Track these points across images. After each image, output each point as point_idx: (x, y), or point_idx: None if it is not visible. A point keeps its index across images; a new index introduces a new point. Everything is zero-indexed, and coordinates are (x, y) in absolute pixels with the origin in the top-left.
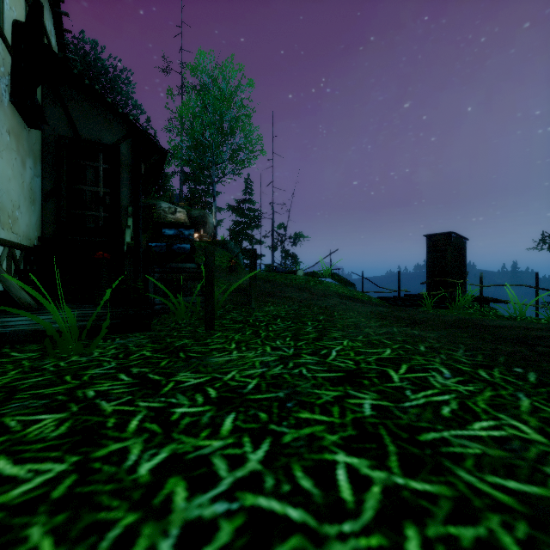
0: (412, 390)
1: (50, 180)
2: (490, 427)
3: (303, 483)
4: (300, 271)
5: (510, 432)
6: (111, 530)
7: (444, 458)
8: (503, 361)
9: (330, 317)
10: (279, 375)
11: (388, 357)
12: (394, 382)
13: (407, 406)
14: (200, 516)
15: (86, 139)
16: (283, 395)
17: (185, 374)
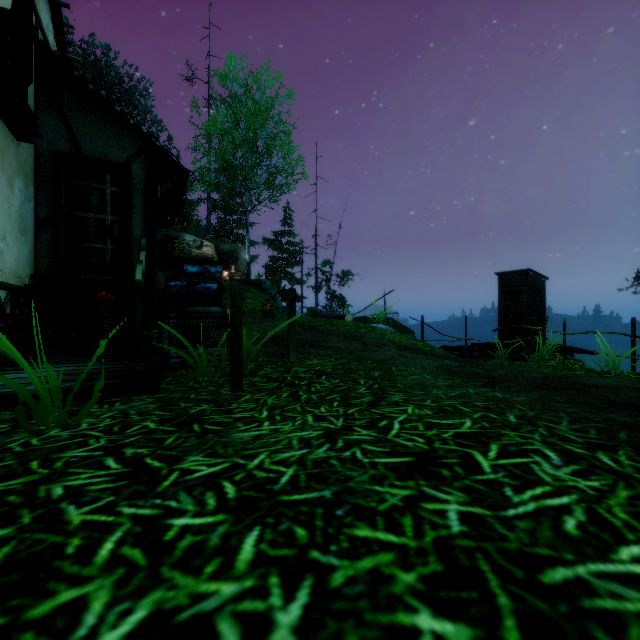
0: (514, 487)
1: (45, 206)
2: None
3: None
4: (348, 315)
5: None
6: None
7: (592, 622)
8: (626, 438)
9: (387, 373)
10: (325, 460)
11: (469, 431)
12: (485, 473)
13: (512, 515)
14: None
15: (90, 156)
16: (330, 495)
17: (195, 458)
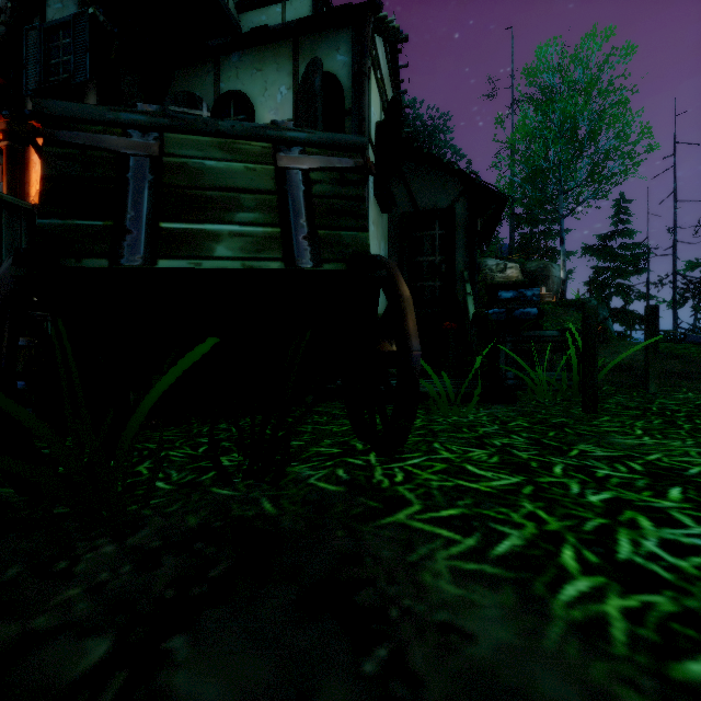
0: None
1: (394, 258)
2: None
3: None
4: None
5: None
6: (588, 521)
7: None
8: None
9: None
10: None
11: None
12: None
13: None
14: (676, 539)
15: (423, 209)
16: None
17: (586, 446)
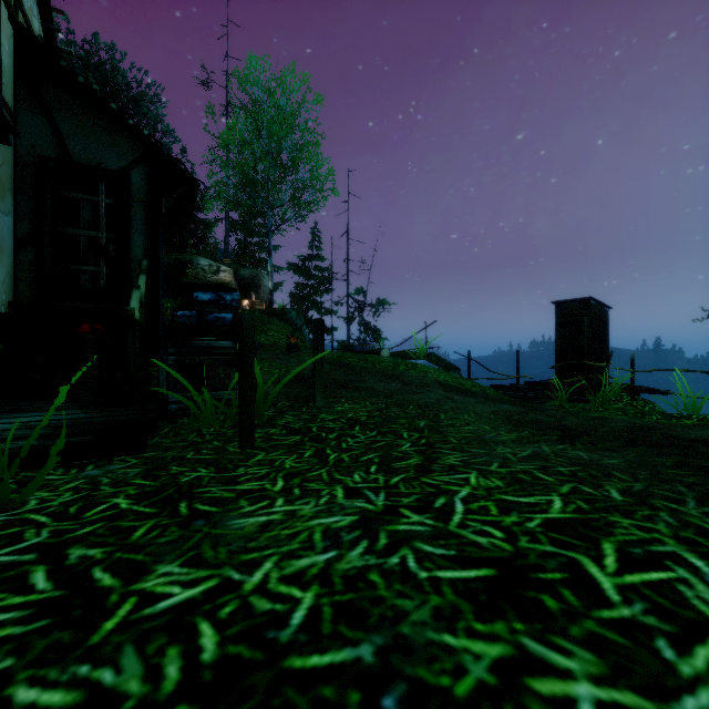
0: (670, 638)
1: (27, 221)
2: None
3: None
4: (385, 350)
5: None
6: None
7: None
8: None
9: (435, 423)
10: (361, 573)
11: (562, 517)
12: (614, 605)
13: None
14: None
15: (81, 162)
16: (371, 657)
17: (168, 568)
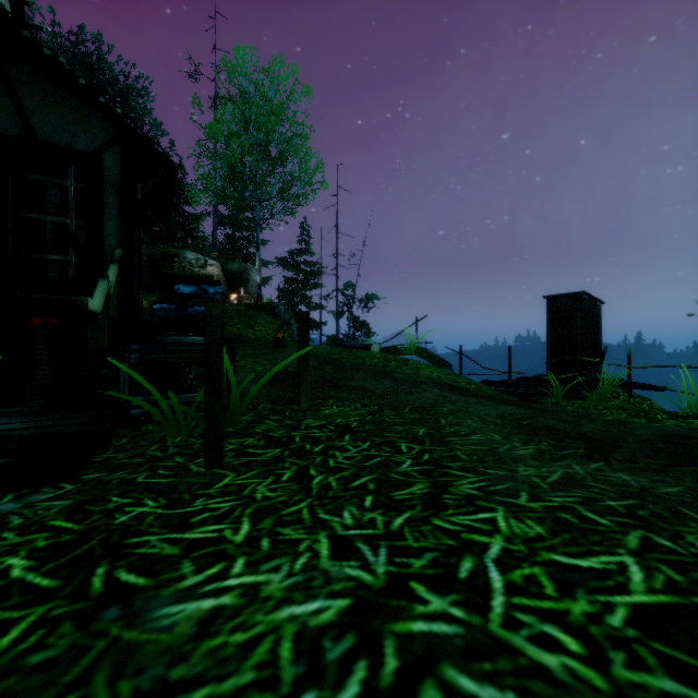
0: None
1: None
2: None
3: None
4: (375, 345)
5: None
6: None
7: None
8: None
9: (436, 430)
10: None
11: (656, 603)
12: None
13: None
14: None
15: (47, 143)
16: None
17: None
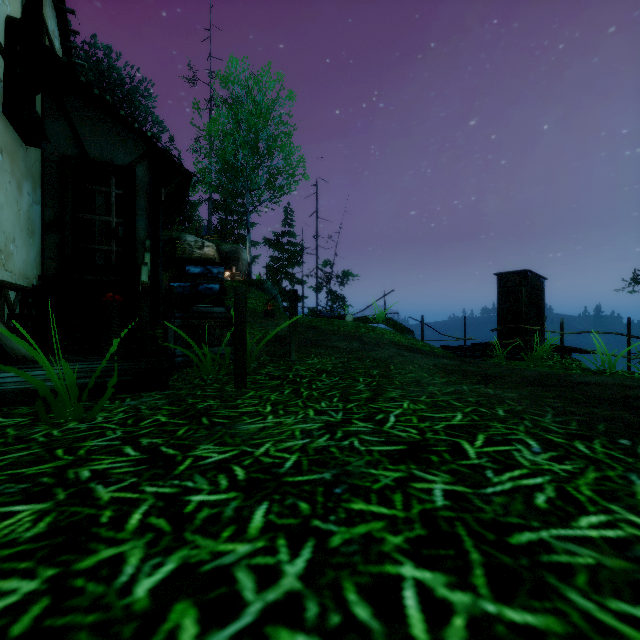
0: (495, 470)
1: (52, 208)
2: (601, 524)
3: (358, 611)
4: (349, 315)
5: (628, 532)
6: None
7: (547, 572)
8: (603, 430)
9: (385, 372)
10: (325, 448)
11: (459, 423)
12: (471, 459)
13: (490, 492)
14: None
15: (95, 160)
16: (329, 477)
17: (206, 446)
